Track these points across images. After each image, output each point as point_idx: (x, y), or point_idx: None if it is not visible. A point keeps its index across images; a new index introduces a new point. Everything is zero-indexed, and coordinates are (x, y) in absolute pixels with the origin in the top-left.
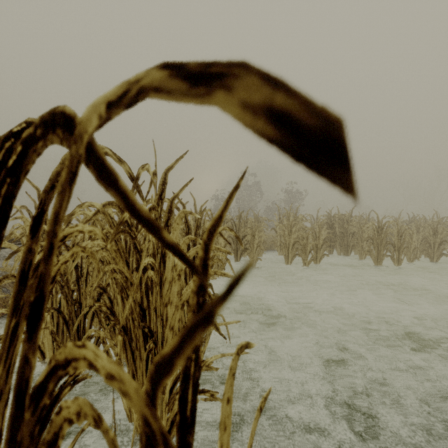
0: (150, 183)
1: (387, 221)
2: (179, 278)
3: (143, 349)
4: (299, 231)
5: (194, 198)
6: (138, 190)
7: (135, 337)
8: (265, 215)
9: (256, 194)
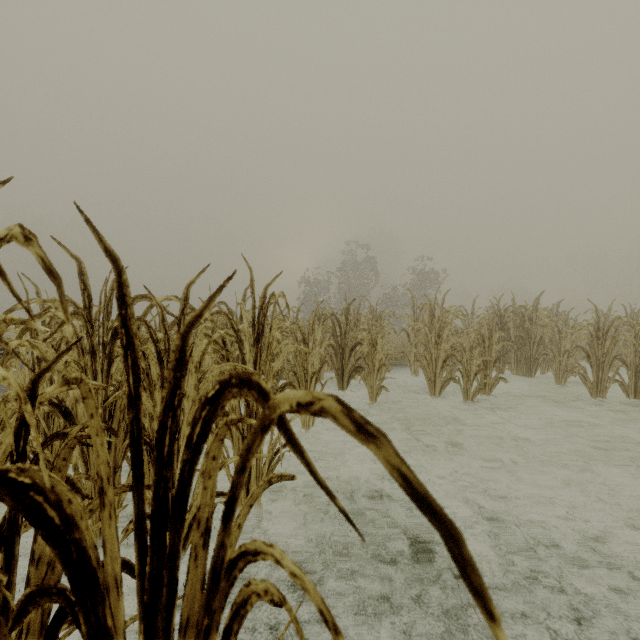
0: None
1: (616, 318)
2: None
3: None
4: (453, 336)
5: (250, 269)
6: None
7: None
8: (382, 307)
9: (368, 275)
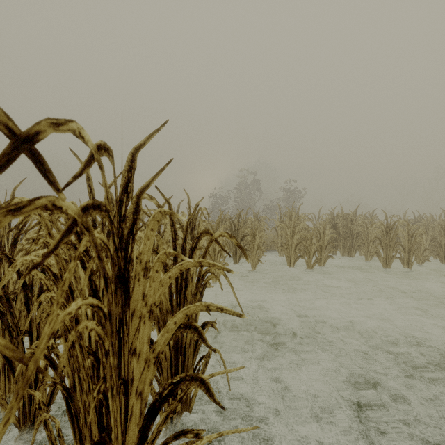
0: (85, 161)
1: (397, 221)
2: (151, 316)
3: (96, 426)
4: (302, 231)
5: (188, 195)
6: (42, 169)
7: (83, 407)
8: (264, 213)
9: (255, 192)
